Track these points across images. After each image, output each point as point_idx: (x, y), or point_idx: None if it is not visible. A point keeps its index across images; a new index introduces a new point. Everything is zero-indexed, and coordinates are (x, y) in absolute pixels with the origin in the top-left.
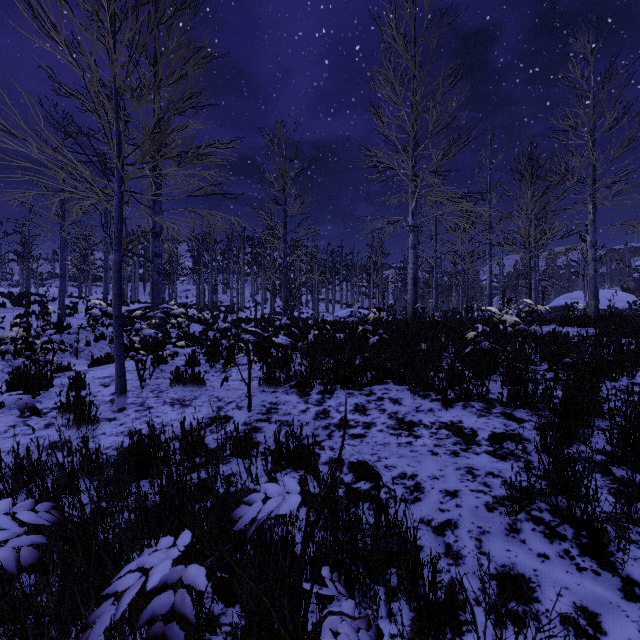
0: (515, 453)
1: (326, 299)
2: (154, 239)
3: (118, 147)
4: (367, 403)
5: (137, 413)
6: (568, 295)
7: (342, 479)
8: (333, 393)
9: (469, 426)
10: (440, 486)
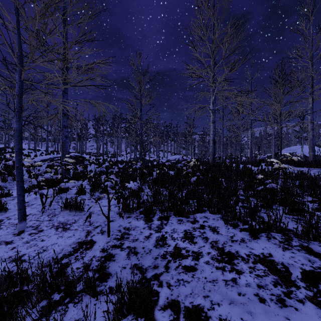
0: None
1: (163, 150)
2: (63, 117)
3: (19, 49)
4: (193, 230)
5: (29, 236)
6: (288, 148)
7: None
8: (168, 219)
9: (279, 261)
10: None
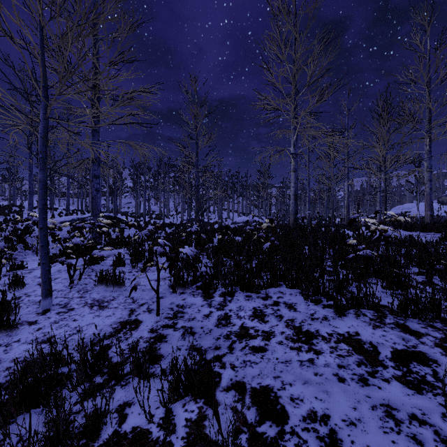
0: (428, 380)
1: (228, 209)
2: (93, 164)
3: (43, 78)
4: (264, 308)
5: (57, 316)
6: (400, 206)
7: (244, 416)
8: (233, 295)
9: (367, 340)
10: (361, 439)
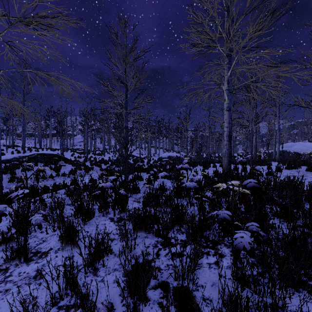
0: None
1: (155, 146)
2: None
3: None
4: None
5: None
6: (284, 145)
7: None
8: None
9: None
10: None
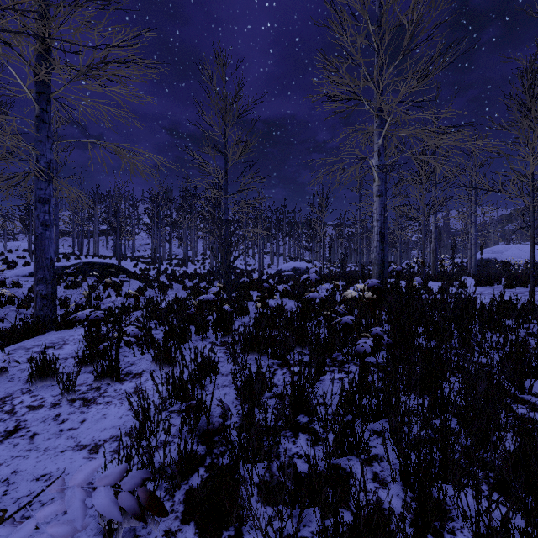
0: None
1: (271, 252)
2: (37, 178)
3: None
4: None
5: None
6: (490, 249)
7: None
8: None
9: None
10: None
